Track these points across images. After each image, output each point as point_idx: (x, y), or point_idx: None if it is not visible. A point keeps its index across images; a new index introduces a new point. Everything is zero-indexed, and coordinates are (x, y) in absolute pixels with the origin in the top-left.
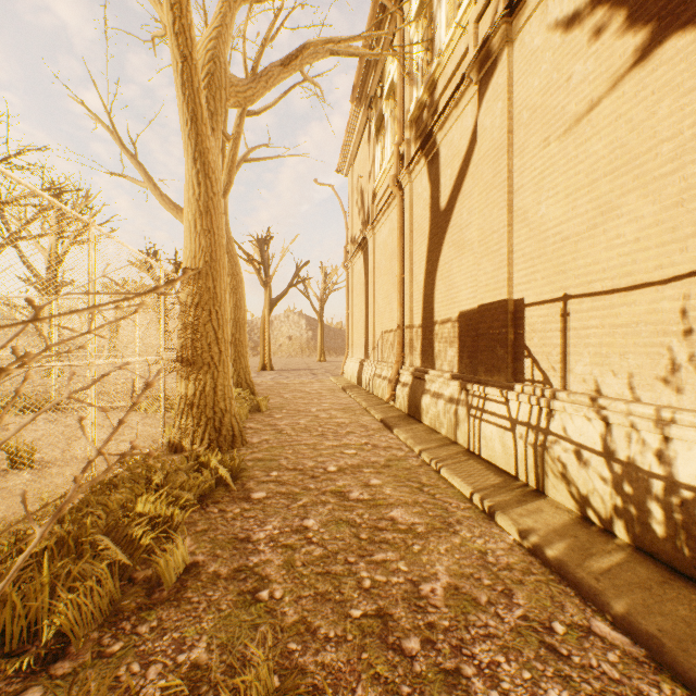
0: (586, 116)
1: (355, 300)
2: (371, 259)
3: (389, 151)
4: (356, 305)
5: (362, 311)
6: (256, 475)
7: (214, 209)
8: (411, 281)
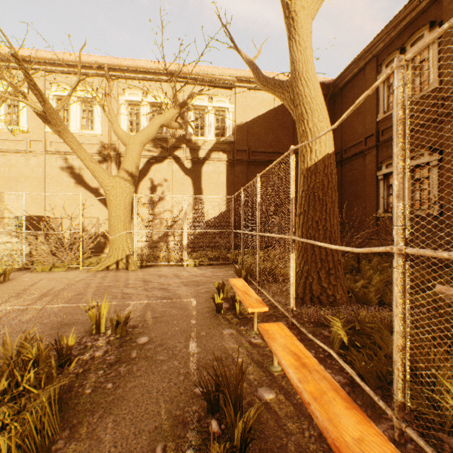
0: (68, 188)
1: None
2: None
3: None
4: None
5: None
6: None
7: None
8: None
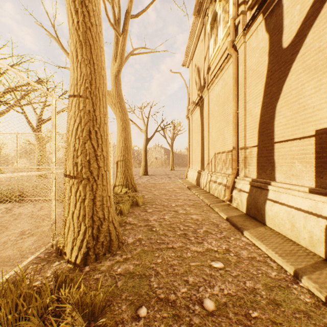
0: None
1: (193, 136)
2: (206, 109)
3: (222, 34)
4: (194, 138)
5: (199, 142)
6: (121, 314)
7: (92, 39)
8: (245, 114)
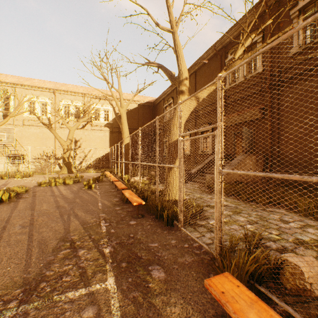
0: (34, 141)
1: None
2: None
3: None
4: None
5: None
6: None
7: None
8: None
